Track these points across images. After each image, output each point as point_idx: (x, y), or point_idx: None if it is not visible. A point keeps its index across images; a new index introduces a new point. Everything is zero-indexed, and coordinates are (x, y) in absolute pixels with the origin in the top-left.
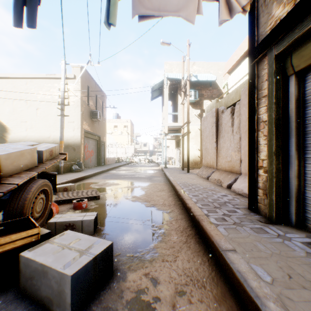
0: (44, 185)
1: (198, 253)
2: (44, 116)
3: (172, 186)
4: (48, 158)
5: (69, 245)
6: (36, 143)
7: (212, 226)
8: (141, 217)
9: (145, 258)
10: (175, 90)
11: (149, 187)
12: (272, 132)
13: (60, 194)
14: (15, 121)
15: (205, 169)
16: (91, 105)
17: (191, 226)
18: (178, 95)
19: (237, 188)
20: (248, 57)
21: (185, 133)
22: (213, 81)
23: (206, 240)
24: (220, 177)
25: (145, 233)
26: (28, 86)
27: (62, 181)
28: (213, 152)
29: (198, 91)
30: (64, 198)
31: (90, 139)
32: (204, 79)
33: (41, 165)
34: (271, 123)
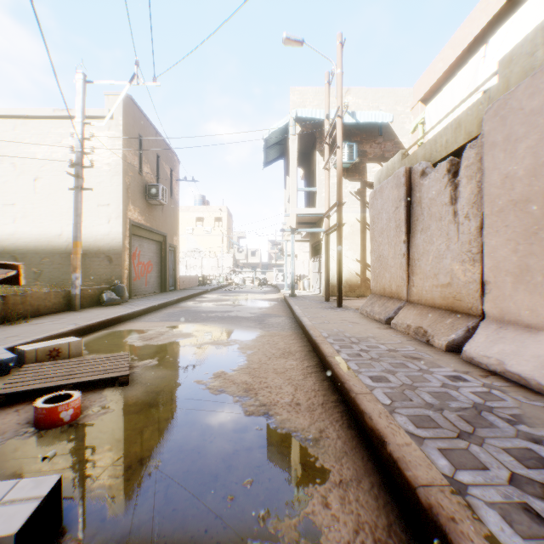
0: None
1: None
2: (51, 193)
3: (311, 342)
4: None
5: None
6: None
7: None
8: (227, 467)
9: None
10: (309, 147)
11: (259, 343)
12: None
13: (31, 369)
14: None
15: (379, 302)
16: (147, 174)
17: (401, 525)
18: (315, 155)
19: (482, 356)
20: None
21: (333, 226)
22: (386, 127)
23: None
24: (421, 322)
25: None
26: (18, 133)
27: (63, 329)
28: (398, 264)
29: (357, 145)
30: (28, 386)
31: (144, 240)
32: (370, 120)
33: None
34: None
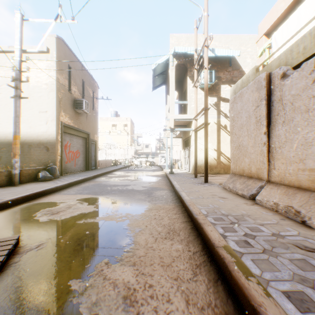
0: None
1: None
2: (7, 104)
3: (192, 218)
4: None
5: None
6: None
7: None
8: None
9: None
10: (182, 77)
11: (146, 218)
12: None
13: None
14: None
15: (240, 180)
16: (75, 92)
17: None
18: (186, 81)
19: None
20: None
21: (200, 125)
22: (234, 60)
23: None
24: (290, 202)
25: None
26: None
27: None
28: (258, 151)
29: (214, 72)
30: None
31: (74, 136)
32: (224, 54)
33: None
34: None
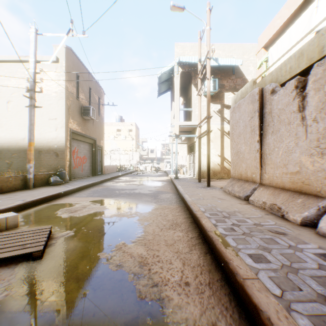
0: None
1: None
2: (18, 111)
3: (192, 215)
4: None
5: None
6: None
7: None
8: None
9: None
10: (187, 83)
11: (153, 215)
12: None
13: None
14: None
15: (238, 183)
16: (82, 99)
17: None
18: (191, 88)
19: None
20: None
21: (204, 132)
22: (237, 69)
23: None
24: (275, 200)
25: None
26: None
27: (12, 204)
28: (252, 157)
29: (218, 80)
30: None
31: (81, 142)
32: (227, 63)
33: None
34: None
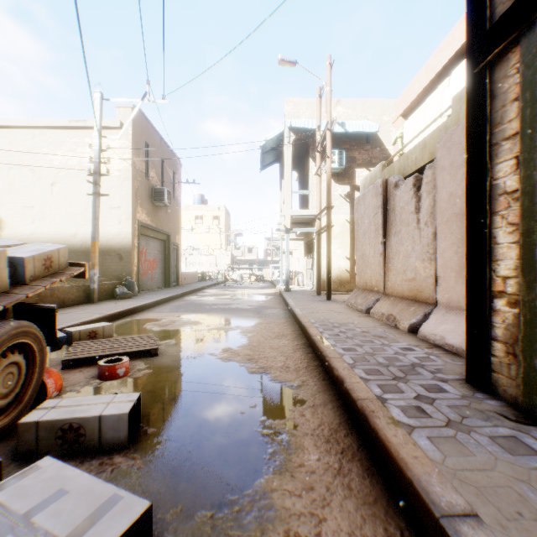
0: (19, 335)
1: (374, 508)
2: (67, 197)
3: (301, 327)
4: (40, 273)
5: (28, 518)
6: (19, 242)
7: (399, 430)
8: (238, 399)
9: (242, 527)
10: (303, 152)
11: (257, 329)
12: (534, 215)
13: (80, 344)
14: (13, 205)
15: (362, 295)
16: (153, 178)
17: (347, 423)
18: (309, 159)
19: (431, 334)
20: (467, 58)
21: (323, 227)
22: (373, 135)
23: (389, 469)
24: (393, 310)
25: (244, 442)
26: (37, 142)
27: (92, 317)
28: (376, 262)
29: (347, 151)
30: (85, 354)
31: (150, 239)
32: (358, 130)
33: (18, 290)
34: (532, 194)
